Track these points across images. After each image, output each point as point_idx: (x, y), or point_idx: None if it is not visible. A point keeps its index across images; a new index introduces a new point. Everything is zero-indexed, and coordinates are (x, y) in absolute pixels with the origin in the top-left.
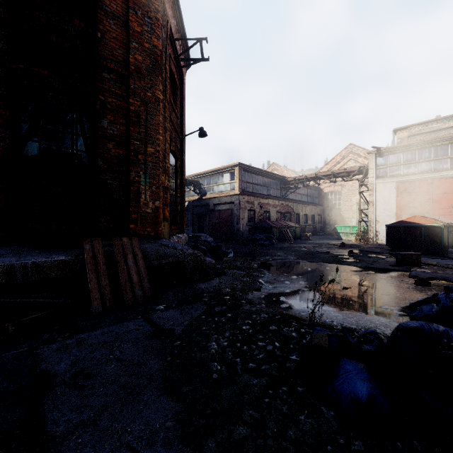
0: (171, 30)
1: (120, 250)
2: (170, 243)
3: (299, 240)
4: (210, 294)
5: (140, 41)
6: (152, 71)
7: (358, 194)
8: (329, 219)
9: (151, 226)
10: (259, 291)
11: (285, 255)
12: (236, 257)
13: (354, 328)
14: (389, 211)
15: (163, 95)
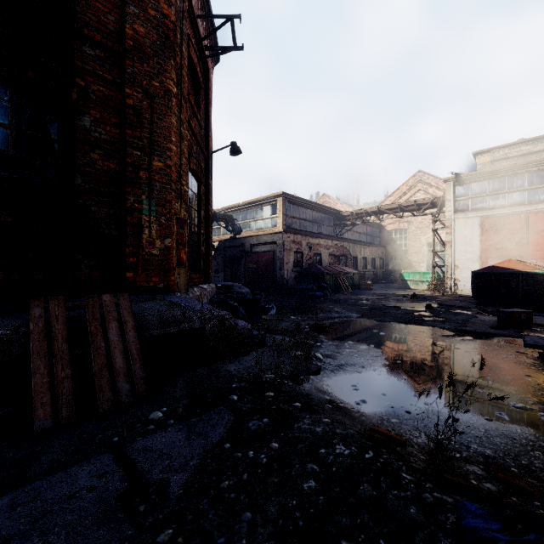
0: (191, 2)
1: (97, 316)
2: (183, 301)
3: (357, 289)
4: (242, 385)
5: (142, 5)
6: (160, 51)
7: (429, 232)
8: (393, 263)
9: (159, 274)
10: (318, 375)
11: (344, 311)
12: (279, 315)
13: (493, 455)
14: (471, 253)
15: (177, 88)
